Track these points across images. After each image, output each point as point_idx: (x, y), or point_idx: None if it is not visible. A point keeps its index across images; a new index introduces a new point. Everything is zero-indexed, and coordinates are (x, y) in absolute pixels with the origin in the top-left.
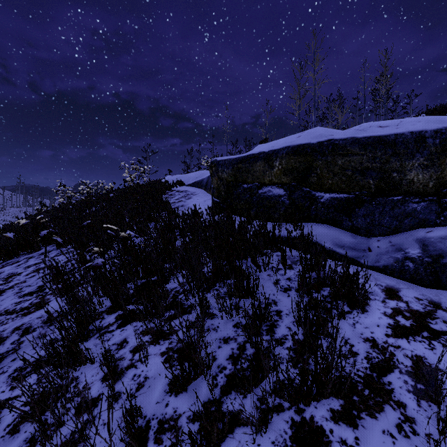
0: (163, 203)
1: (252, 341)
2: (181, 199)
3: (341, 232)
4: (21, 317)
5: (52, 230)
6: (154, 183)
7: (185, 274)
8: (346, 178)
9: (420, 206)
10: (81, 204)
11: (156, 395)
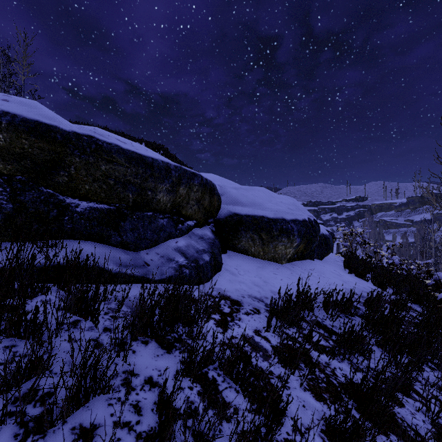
0: None
1: None
2: None
3: (112, 249)
4: None
5: None
6: None
7: None
8: (107, 187)
9: (165, 221)
10: None
11: None
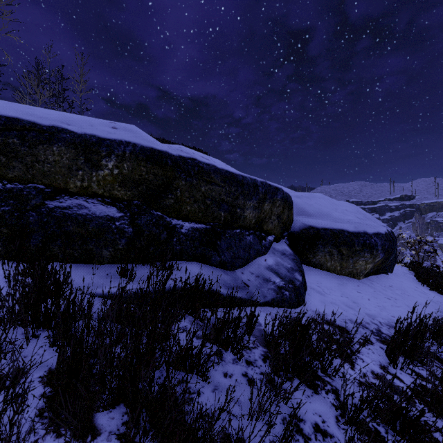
0: None
1: None
2: None
3: (214, 269)
4: None
5: None
6: None
7: None
8: (204, 207)
9: (251, 238)
10: None
11: None
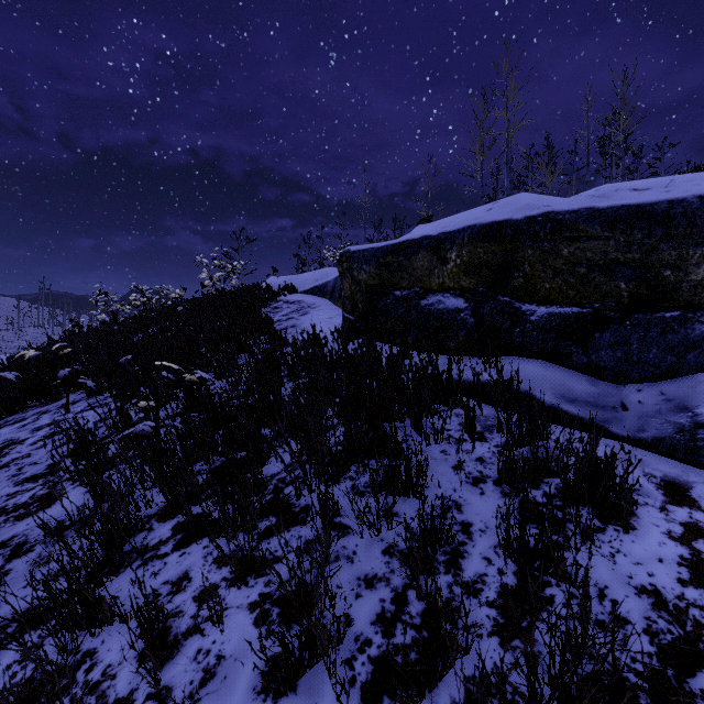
0: (262, 322)
1: (420, 588)
2: (291, 315)
3: (568, 374)
4: (12, 522)
5: (78, 368)
6: (249, 289)
7: (295, 452)
8: (576, 279)
9: None
10: (132, 323)
11: (236, 698)
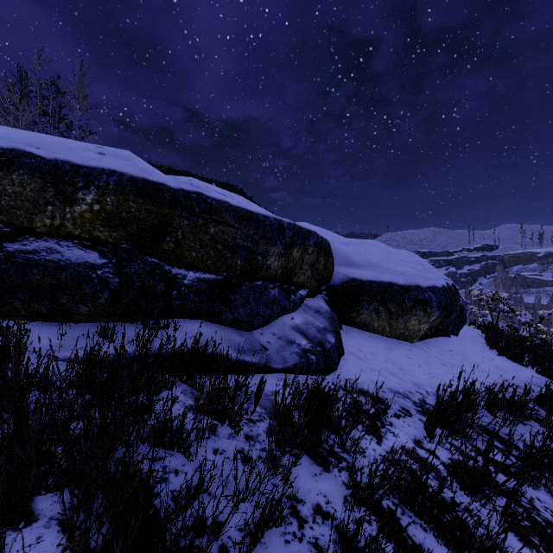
0: None
1: None
2: None
3: (224, 329)
4: None
5: None
6: None
7: None
8: (215, 253)
9: (277, 292)
10: None
11: None
